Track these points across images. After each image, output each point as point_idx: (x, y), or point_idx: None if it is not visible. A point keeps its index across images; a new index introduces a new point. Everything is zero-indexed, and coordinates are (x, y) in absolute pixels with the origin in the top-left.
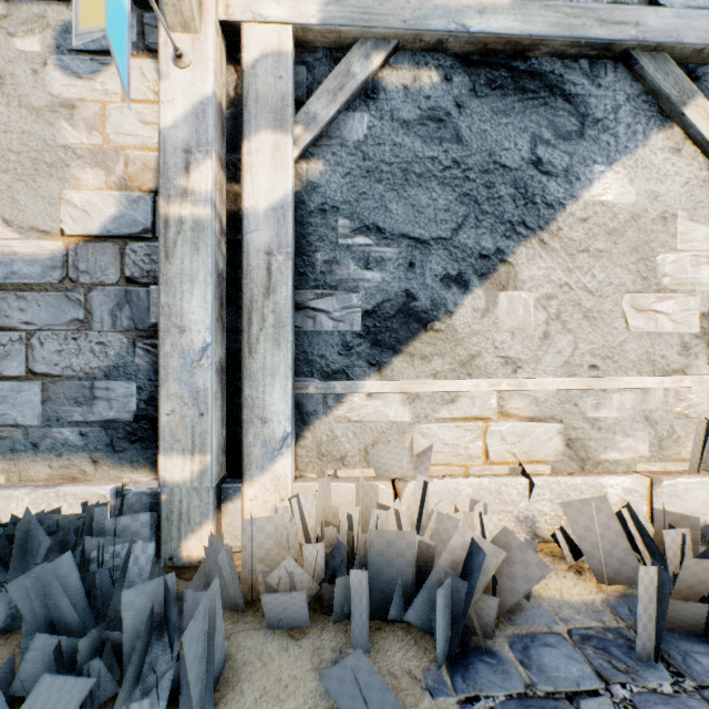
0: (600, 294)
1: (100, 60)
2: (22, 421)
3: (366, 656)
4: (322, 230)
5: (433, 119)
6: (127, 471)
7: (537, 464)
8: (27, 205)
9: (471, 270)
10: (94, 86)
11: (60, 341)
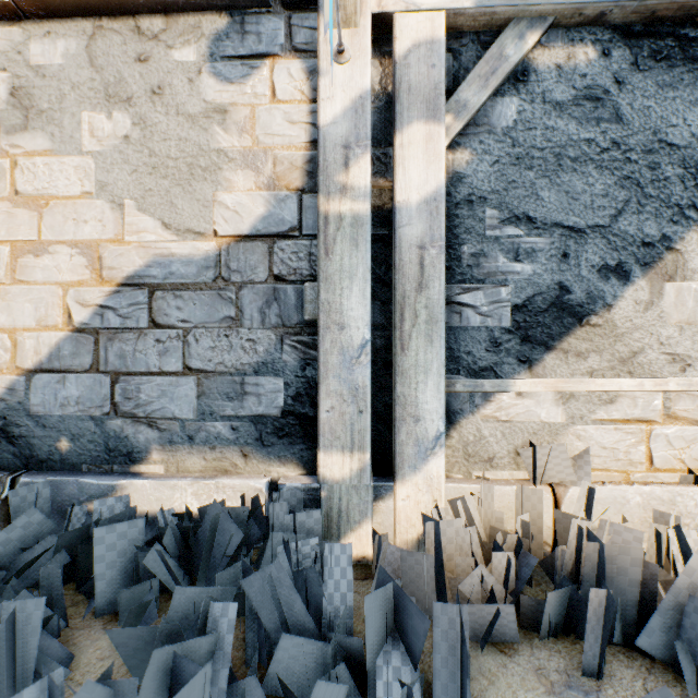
0: None
1: (249, 64)
2: (179, 414)
3: (600, 682)
4: (469, 222)
5: (589, 98)
6: (275, 465)
7: None
8: (183, 208)
9: (632, 260)
10: (244, 90)
11: (213, 338)
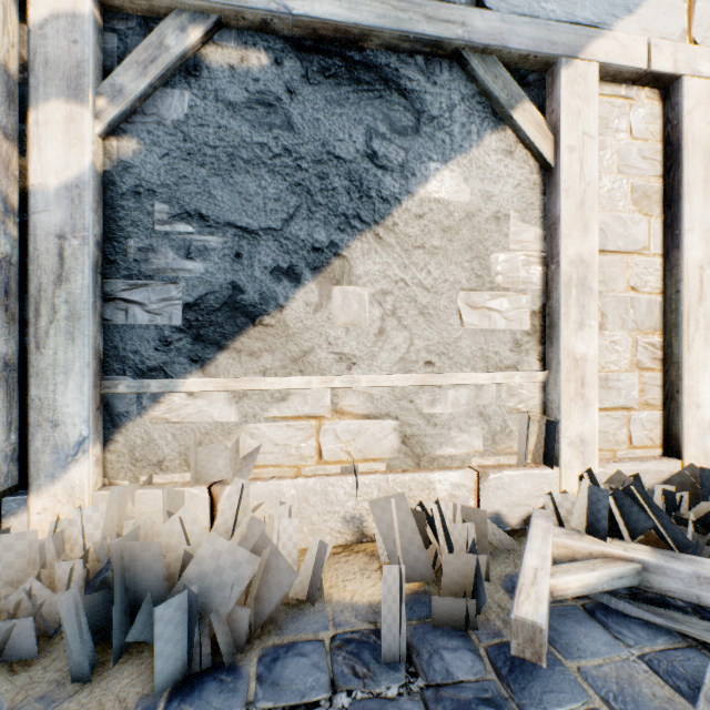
0: (436, 290)
1: None
2: None
3: (85, 686)
4: (137, 215)
5: (263, 103)
6: None
7: (373, 462)
8: None
9: (303, 263)
10: None
11: None
